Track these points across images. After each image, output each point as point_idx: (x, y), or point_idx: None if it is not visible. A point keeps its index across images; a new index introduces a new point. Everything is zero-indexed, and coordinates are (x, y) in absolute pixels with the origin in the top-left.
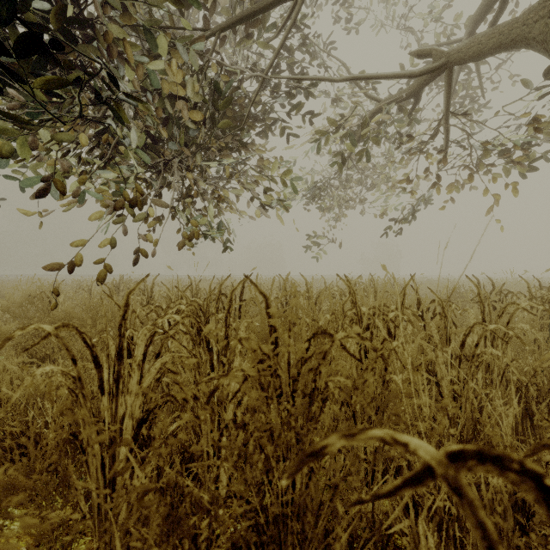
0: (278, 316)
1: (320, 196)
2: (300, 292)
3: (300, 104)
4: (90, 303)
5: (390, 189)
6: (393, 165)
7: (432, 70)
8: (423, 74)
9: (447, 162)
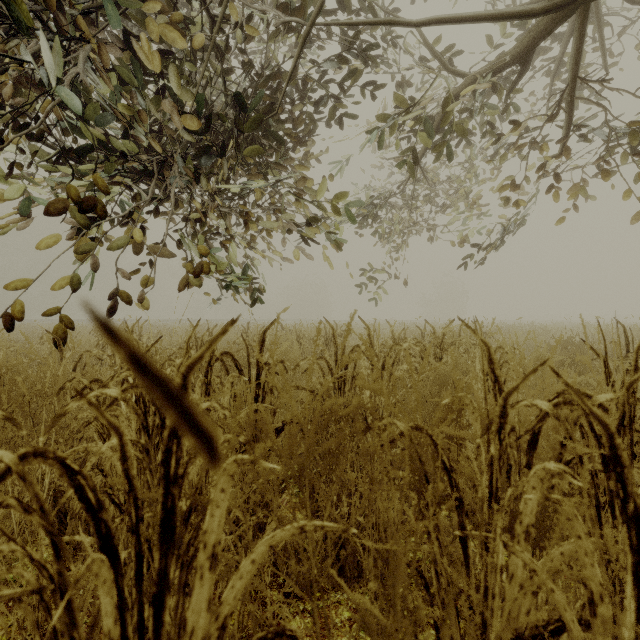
0: (328, 416)
1: (377, 216)
2: (360, 347)
3: (355, 76)
4: (6, 367)
5: (471, 206)
6: (474, 175)
7: (561, 5)
8: (546, 10)
9: (568, 156)
